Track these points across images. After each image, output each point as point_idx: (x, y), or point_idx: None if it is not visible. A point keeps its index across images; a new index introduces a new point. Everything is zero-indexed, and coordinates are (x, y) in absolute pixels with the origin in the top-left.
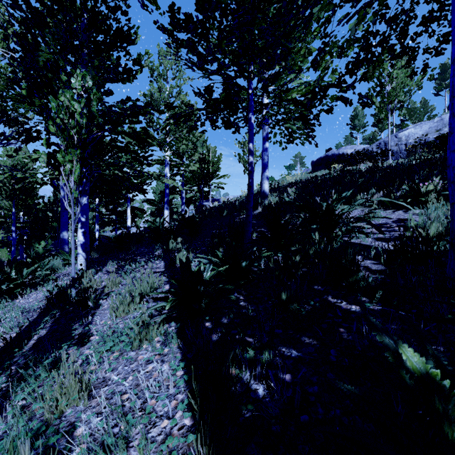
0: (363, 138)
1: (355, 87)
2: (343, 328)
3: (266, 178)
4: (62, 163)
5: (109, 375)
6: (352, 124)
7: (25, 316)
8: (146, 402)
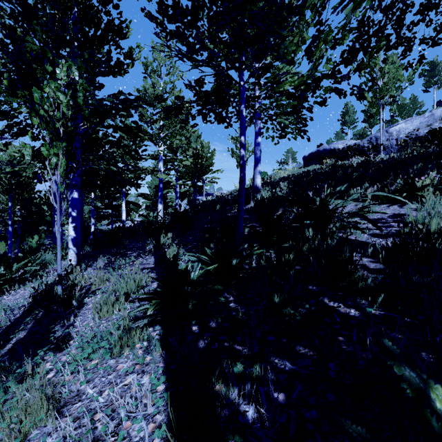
0: (354, 134)
1: (350, 78)
2: (342, 336)
3: (259, 173)
4: (47, 157)
5: (84, 387)
6: (342, 120)
7: (9, 315)
8: (120, 424)
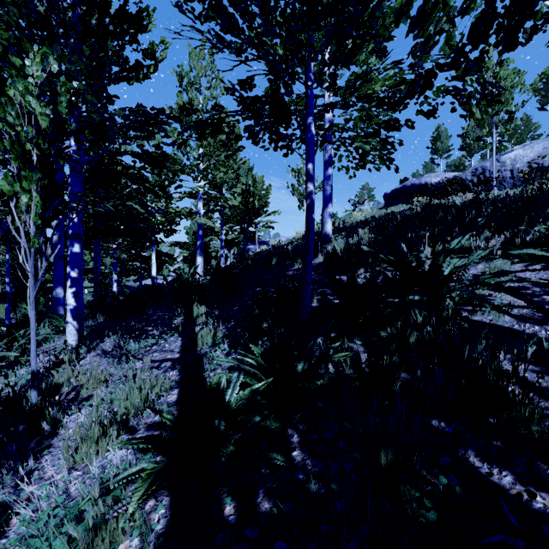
0: (447, 165)
1: (480, 69)
2: None
3: (329, 216)
4: (10, 195)
5: None
6: (433, 147)
7: None
8: None
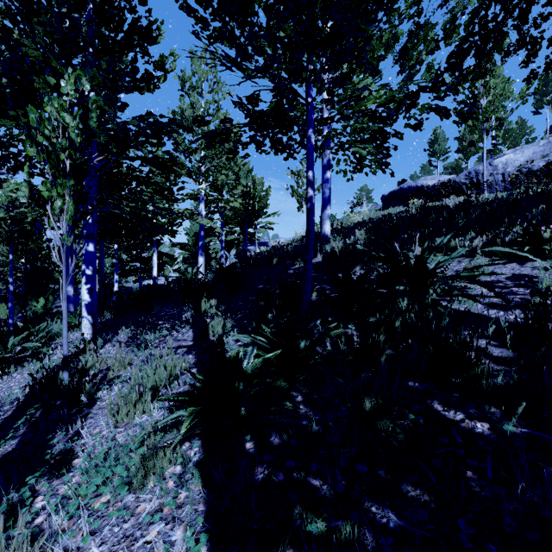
0: (444, 167)
1: (457, 92)
2: (470, 468)
3: (328, 217)
4: (48, 199)
5: (88, 543)
6: (430, 149)
7: None
8: None
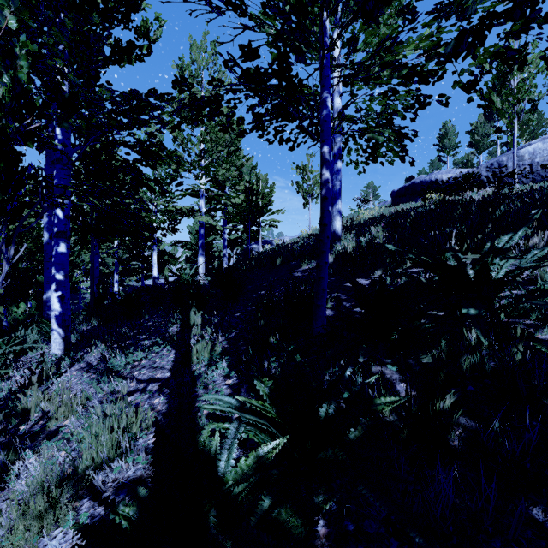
0: (454, 163)
1: None
2: None
3: (338, 213)
4: None
5: None
6: (440, 144)
7: None
8: None
